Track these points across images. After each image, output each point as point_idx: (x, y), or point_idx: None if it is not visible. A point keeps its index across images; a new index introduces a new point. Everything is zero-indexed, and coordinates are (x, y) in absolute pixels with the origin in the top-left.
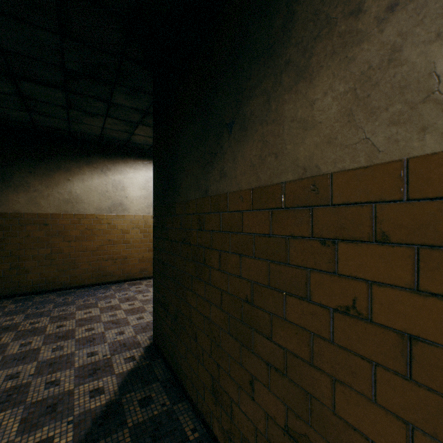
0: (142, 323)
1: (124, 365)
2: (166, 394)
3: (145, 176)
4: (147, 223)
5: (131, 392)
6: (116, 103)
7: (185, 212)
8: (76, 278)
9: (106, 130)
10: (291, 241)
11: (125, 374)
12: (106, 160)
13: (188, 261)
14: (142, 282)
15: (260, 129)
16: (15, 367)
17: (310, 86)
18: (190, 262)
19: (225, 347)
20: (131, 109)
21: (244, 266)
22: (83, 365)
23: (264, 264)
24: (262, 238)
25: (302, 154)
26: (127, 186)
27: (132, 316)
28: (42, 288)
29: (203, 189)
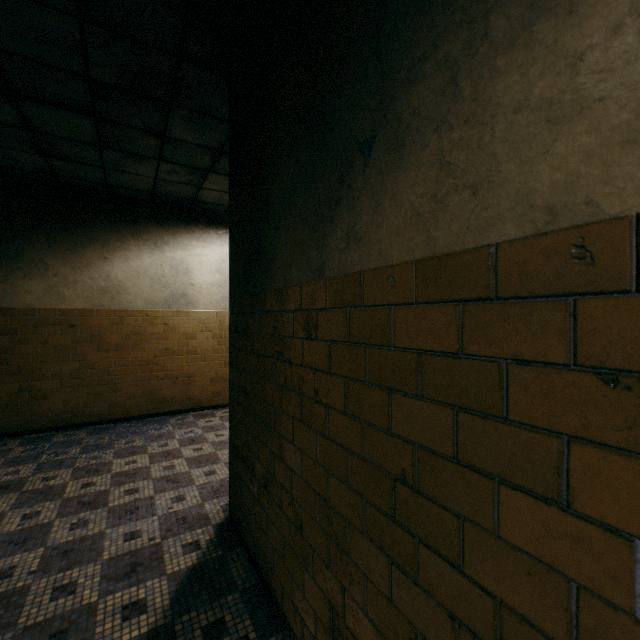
0: (214, 482)
1: (181, 557)
2: (249, 618)
3: (219, 252)
4: (222, 323)
5: (191, 612)
6: (174, 137)
7: (282, 308)
8: (117, 406)
9: (161, 182)
10: (515, 371)
11: (183, 574)
12: (162, 228)
13: (287, 391)
14: (215, 413)
15: (435, 140)
16: (9, 558)
17: (569, 22)
18: (291, 394)
19: (357, 557)
20: (197, 147)
21: (398, 411)
22: (116, 555)
23: (445, 413)
24: (439, 360)
25: (546, 177)
26: (193, 268)
27: (198, 469)
28: (66, 422)
29: (313, 266)
